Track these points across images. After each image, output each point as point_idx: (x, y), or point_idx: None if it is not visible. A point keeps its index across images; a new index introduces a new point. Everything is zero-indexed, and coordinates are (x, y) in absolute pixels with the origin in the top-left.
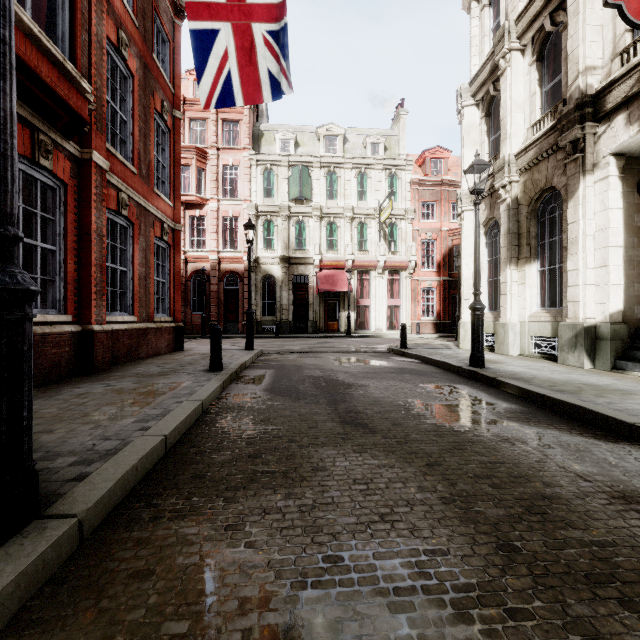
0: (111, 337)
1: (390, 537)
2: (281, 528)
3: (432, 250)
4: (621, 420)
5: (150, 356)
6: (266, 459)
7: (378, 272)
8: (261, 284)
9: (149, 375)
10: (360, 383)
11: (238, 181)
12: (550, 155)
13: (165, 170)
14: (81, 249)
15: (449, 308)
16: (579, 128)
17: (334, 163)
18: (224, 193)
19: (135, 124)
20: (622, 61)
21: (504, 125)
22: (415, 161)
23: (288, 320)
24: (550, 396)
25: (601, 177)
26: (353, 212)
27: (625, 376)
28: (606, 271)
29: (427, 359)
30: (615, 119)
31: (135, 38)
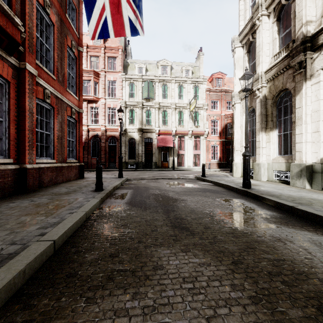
0: (39, 171)
1: None
2: None
3: (216, 125)
4: None
5: (64, 182)
6: (121, 258)
7: (189, 136)
8: (128, 143)
9: (59, 194)
10: (182, 198)
11: (116, 89)
12: (285, 71)
13: (74, 79)
14: (19, 120)
15: (225, 155)
16: (303, 55)
17: (166, 80)
18: (108, 95)
19: (55, 52)
20: None
21: (258, 56)
22: (207, 79)
23: (142, 161)
24: (296, 207)
25: (315, 82)
26: (176, 105)
27: None
28: (318, 134)
29: (217, 183)
30: None
31: (55, 3)
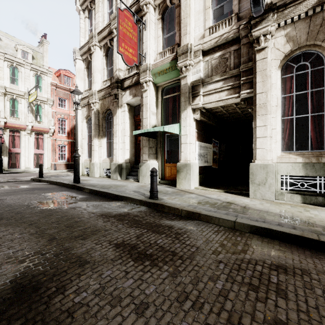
0: None
1: None
2: None
3: (64, 124)
4: (115, 194)
5: None
6: None
7: (27, 132)
8: None
9: None
10: None
11: None
12: (109, 96)
13: None
14: None
15: None
16: (117, 90)
17: None
18: None
19: None
20: (128, 72)
21: (93, 76)
22: (54, 73)
23: None
24: (98, 190)
25: (123, 110)
26: (6, 90)
27: (128, 181)
28: (124, 144)
29: (53, 182)
30: (127, 91)
31: None
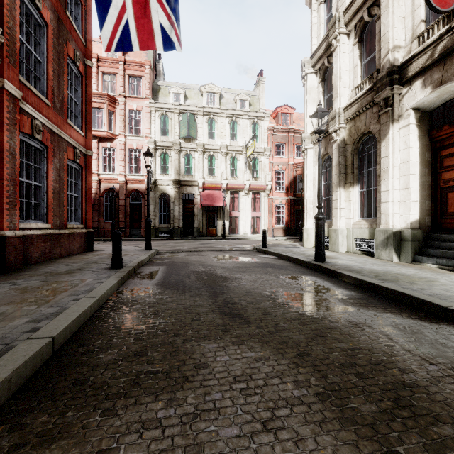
0: (25, 241)
1: (275, 453)
2: (159, 451)
3: (282, 177)
4: (437, 304)
5: (63, 256)
6: (151, 357)
7: (245, 192)
8: (159, 200)
9: (56, 273)
10: (234, 276)
11: (141, 122)
12: (368, 109)
13: (78, 106)
14: None
15: (294, 218)
16: (389, 89)
17: (213, 112)
18: (130, 131)
19: (49, 65)
20: (419, 42)
21: (335, 87)
22: (270, 114)
23: (179, 227)
24: (379, 285)
25: (404, 125)
26: (227, 149)
27: (422, 267)
28: (408, 192)
29: (282, 256)
30: (414, 83)
31: None
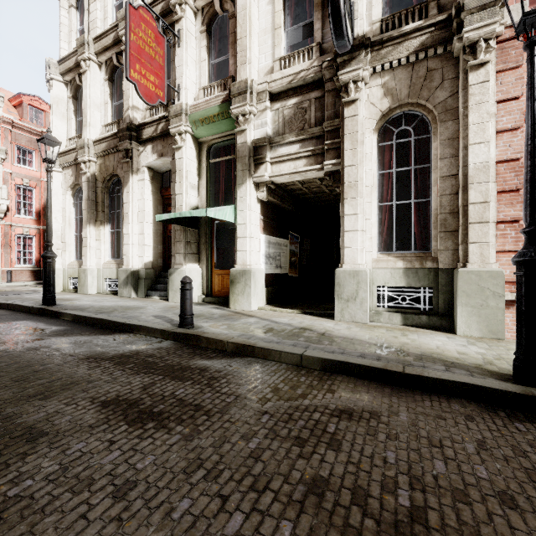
0: None
1: None
2: None
3: (30, 197)
4: (120, 322)
5: None
6: None
7: None
8: None
9: None
10: None
11: None
12: (116, 152)
13: None
14: None
15: None
16: (129, 143)
17: None
18: None
19: None
20: (151, 114)
21: (85, 114)
22: (9, 99)
23: None
24: (90, 316)
25: (141, 178)
26: None
27: (149, 299)
28: (144, 237)
29: (0, 304)
30: (147, 146)
31: None
